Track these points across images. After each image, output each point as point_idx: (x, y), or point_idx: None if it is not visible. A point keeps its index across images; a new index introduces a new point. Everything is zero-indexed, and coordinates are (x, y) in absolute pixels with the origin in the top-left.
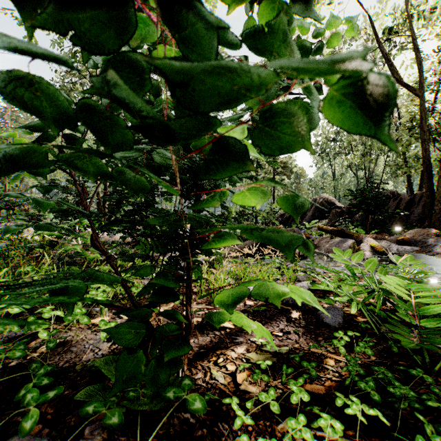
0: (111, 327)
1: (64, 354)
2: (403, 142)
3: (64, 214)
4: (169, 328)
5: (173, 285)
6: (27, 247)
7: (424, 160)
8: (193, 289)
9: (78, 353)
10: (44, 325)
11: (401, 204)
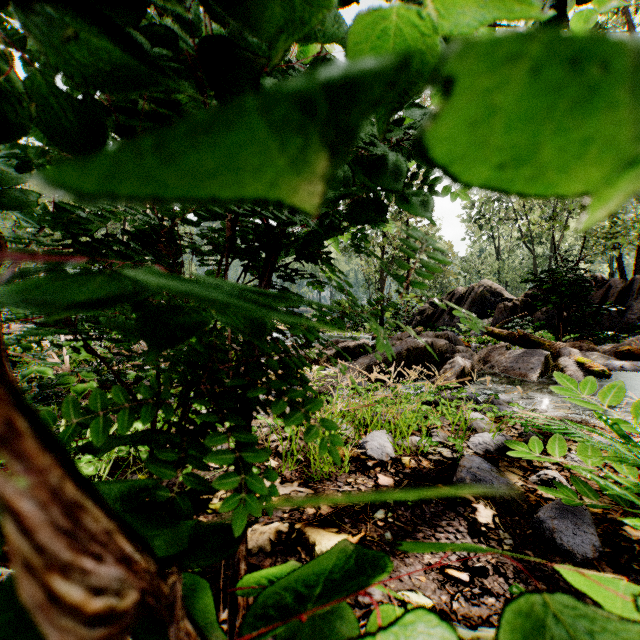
0: None
1: None
2: None
3: None
4: None
5: None
6: None
7: None
8: (279, 447)
9: None
10: None
11: (609, 294)
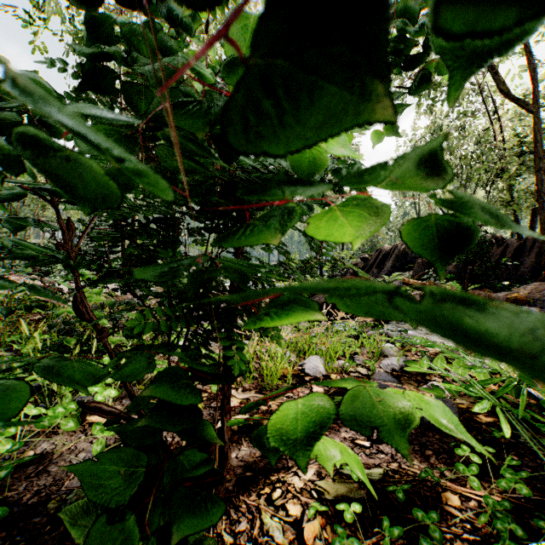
0: (84, 462)
1: (36, 478)
2: (511, 171)
3: (33, 263)
4: (186, 462)
5: (184, 402)
6: (4, 310)
7: (540, 195)
8: None
9: (58, 477)
10: (9, 431)
11: (507, 251)
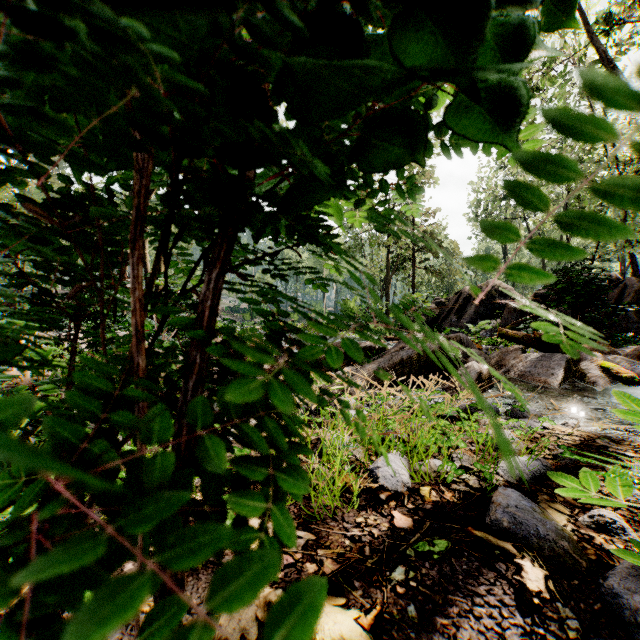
0: None
1: None
2: None
3: None
4: None
5: None
6: None
7: None
8: None
9: None
10: None
11: (625, 294)
